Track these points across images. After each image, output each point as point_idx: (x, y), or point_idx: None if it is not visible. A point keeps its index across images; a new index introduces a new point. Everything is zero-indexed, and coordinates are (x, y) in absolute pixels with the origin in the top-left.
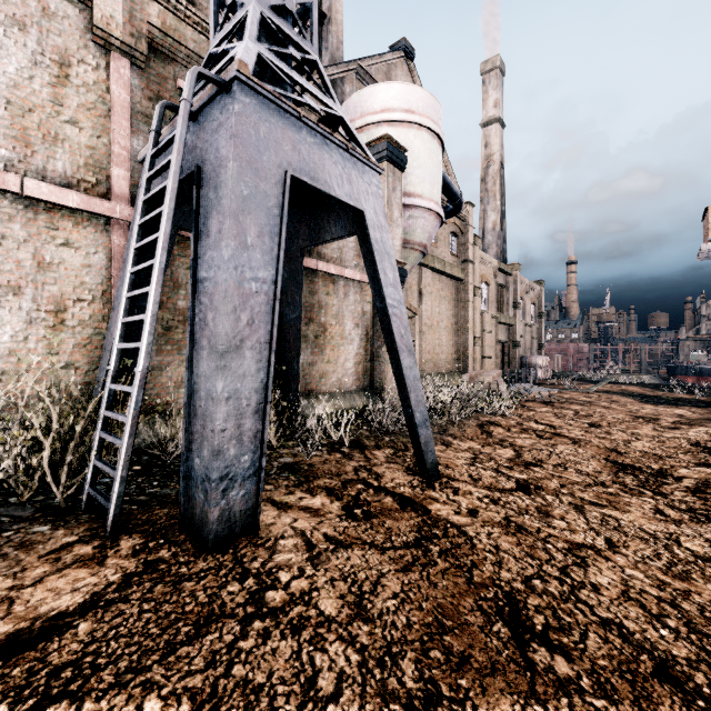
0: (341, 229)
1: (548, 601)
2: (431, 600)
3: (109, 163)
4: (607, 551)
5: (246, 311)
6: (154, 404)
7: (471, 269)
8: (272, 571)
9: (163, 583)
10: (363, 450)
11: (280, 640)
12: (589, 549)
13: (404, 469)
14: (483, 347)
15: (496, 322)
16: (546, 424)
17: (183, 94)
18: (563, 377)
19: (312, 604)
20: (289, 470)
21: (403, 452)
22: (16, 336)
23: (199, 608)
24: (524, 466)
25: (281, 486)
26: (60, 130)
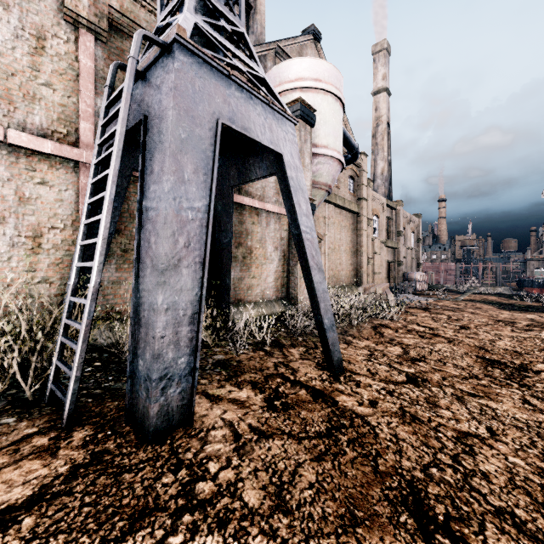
0: (264, 170)
1: (445, 490)
2: (343, 490)
3: (77, 118)
4: (489, 439)
5: (183, 235)
6: (114, 311)
7: (365, 205)
8: (203, 462)
9: (106, 475)
10: (282, 348)
11: (207, 535)
12: (474, 437)
13: (315, 364)
14: (374, 265)
15: (384, 246)
16: (425, 327)
17: (130, 53)
18: (436, 288)
19: (237, 496)
20: (221, 366)
21: (314, 350)
22: (1, 256)
23: (135, 501)
24: (411, 361)
25: (214, 380)
26: (37, 91)
